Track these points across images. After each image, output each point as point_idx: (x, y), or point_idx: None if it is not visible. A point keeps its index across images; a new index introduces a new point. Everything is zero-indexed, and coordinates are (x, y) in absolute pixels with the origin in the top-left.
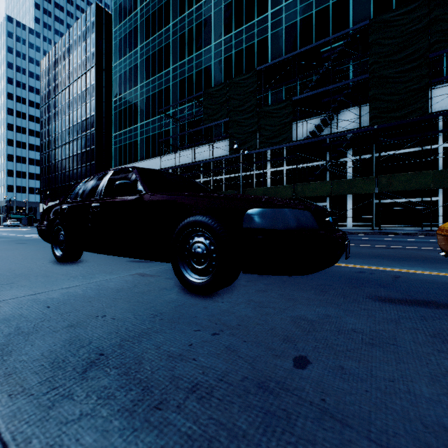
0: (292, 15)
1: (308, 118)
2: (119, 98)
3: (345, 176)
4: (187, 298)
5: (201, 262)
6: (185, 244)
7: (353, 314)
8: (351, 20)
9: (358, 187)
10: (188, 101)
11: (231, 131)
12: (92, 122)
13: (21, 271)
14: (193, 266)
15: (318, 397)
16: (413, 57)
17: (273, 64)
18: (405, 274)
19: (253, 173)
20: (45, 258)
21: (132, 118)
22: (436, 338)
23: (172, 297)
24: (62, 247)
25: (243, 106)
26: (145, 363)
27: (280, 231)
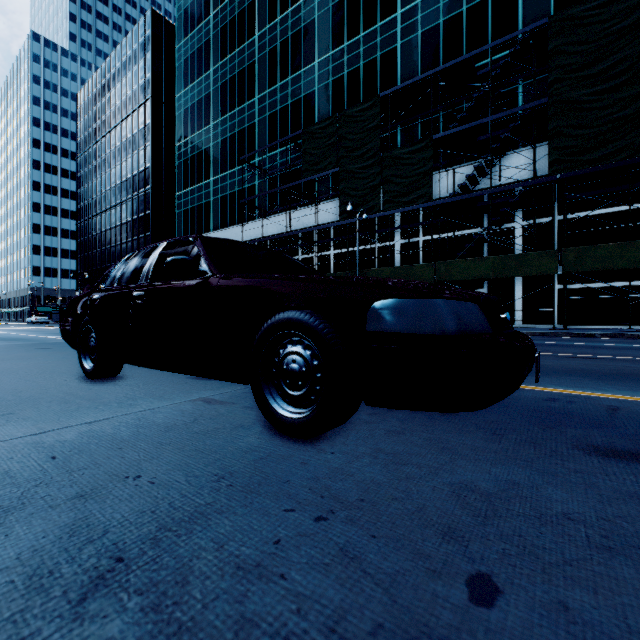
0: (433, 15)
1: (456, 165)
2: (184, 142)
3: (511, 249)
4: (274, 444)
5: (297, 385)
6: (273, 356)
7: (557, 481)
8: (520, 19)
9: (531, 266)
10: (281, 145)
11: (343, 186)
12: (147, 178)
13: (30, 393)
14: (285, 391)
15: None
16: (616, 70)
17: (404, 88)
18: (627, 404)
19: (375, 246)
20: (71, 372)
21: (202, 171)
22: None
23: (251, 443)
24: (93, 356)
25: (361, 149)
26: (193, 583)
27: (429, 337)
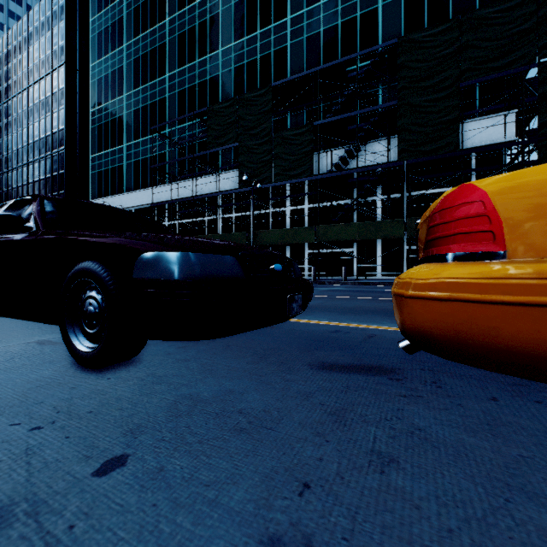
0: (315, 23)
1: (333, 148)
2: (98, 109)
3: (374, 217)
4: (64, 375)
5: (93, 324)
6: (78, 300)
7: (265, 388)
8: (380, 37)
9: (386, 231)
10: (189, 119)
11: (241, 159)
12: (61, 139)
13: None
14: (85, 330)
15: (68, 524)
16: (444, 85)
17: (291, 81)
18: (384, 333)
19: (269, 211)
20: None
21: (116, 136)
22: (333, 416)
23: (43, 375)
24: None
25: (256, 128)
26: None
27: (175, 282)
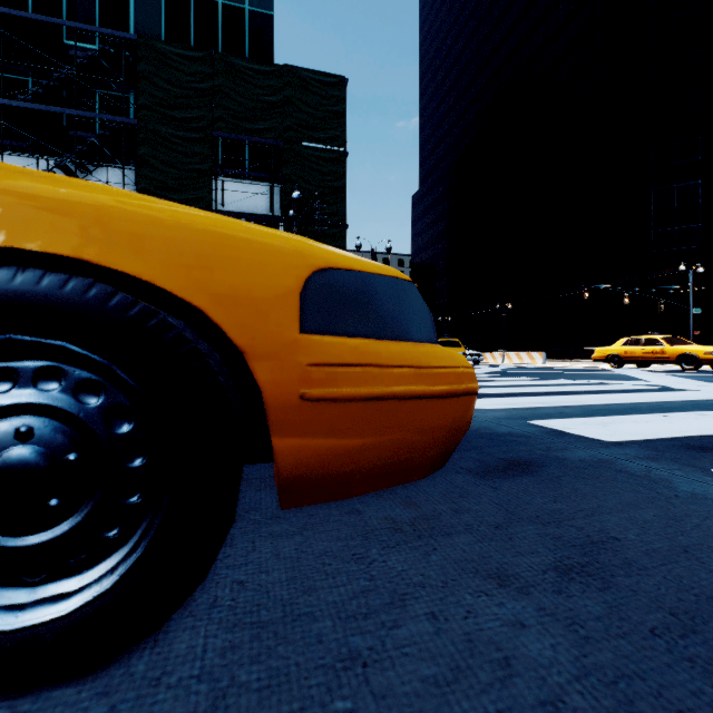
0: None
1: (53, 156)
2: None
3: None
4: None
5: None
6: None
7: None
8: (132, 25)
9: None
10: None
11: None
12: None
13: None
14: None
15: None
16: (196, 125)
17: None
18: None
19: None
20: None
21: None
22: None
23: None
24: None
25: None
26: None
27: None
